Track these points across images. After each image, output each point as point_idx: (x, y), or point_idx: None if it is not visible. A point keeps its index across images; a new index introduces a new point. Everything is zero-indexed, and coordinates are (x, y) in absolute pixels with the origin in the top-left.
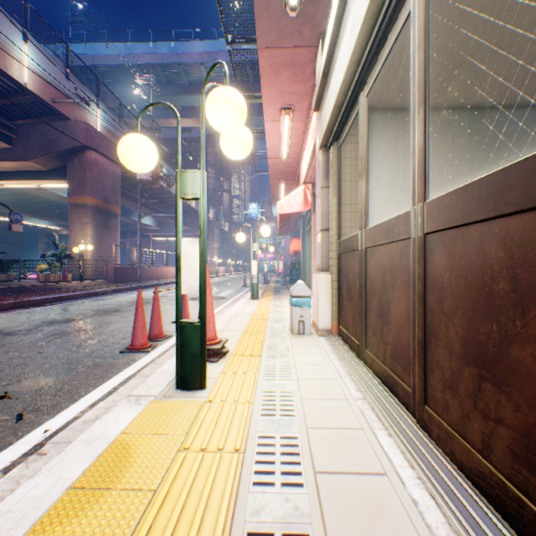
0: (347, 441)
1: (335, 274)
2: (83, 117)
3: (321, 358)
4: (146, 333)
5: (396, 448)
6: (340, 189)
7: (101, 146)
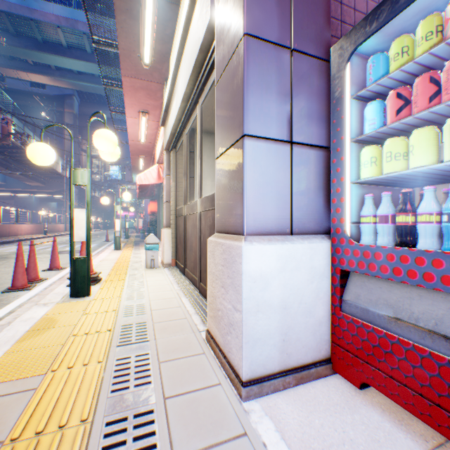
0: (168, 301)
1: (174, 229)
2: None
3: (163, 277)
4: (26, 276)
5: (188, 300)
6: (177, 178)
7: None
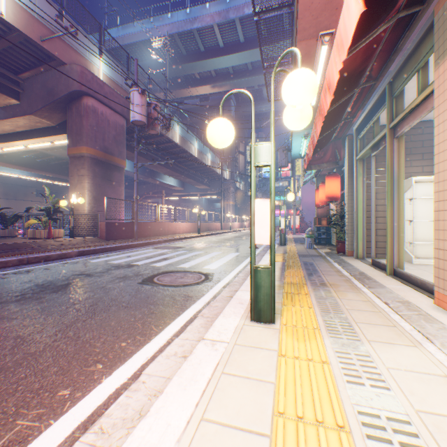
0: None
1: None
2: (82, 64)
3: None
4: None
5: None
6: None
7: (100, 92)
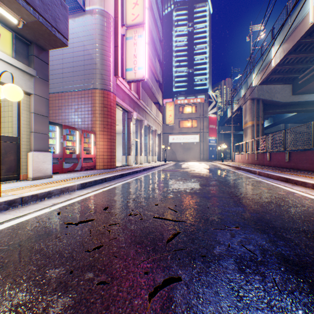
0: None
1: None
2: None
3: None
4: None
5: None
6: None
7: None
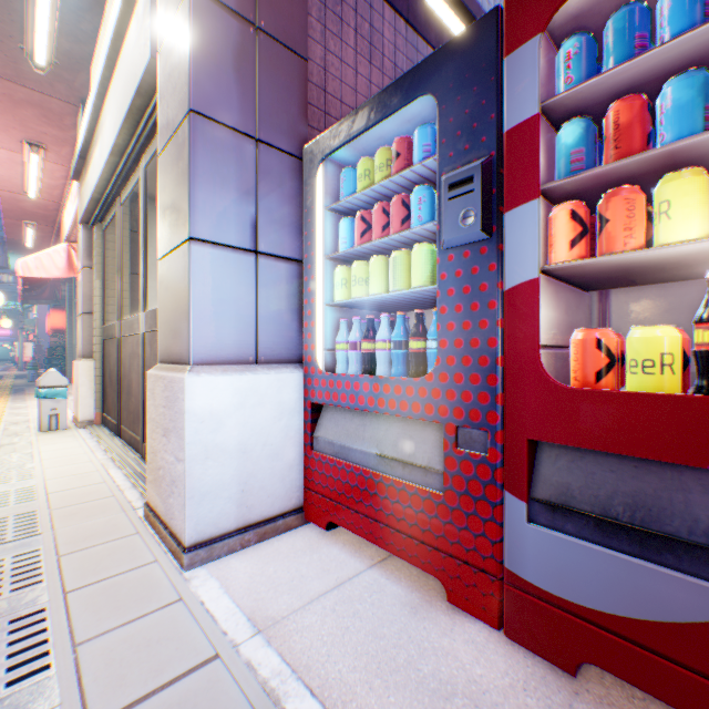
0: (83, 478)
1: (101, 361)
2: None
3: (76, 444)
4: None
5: (121, 472)
6: (106, 273)
7: None
